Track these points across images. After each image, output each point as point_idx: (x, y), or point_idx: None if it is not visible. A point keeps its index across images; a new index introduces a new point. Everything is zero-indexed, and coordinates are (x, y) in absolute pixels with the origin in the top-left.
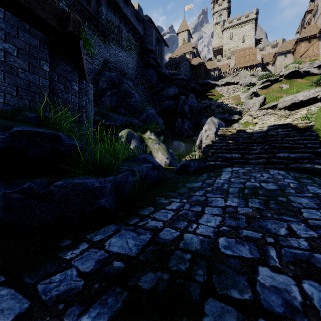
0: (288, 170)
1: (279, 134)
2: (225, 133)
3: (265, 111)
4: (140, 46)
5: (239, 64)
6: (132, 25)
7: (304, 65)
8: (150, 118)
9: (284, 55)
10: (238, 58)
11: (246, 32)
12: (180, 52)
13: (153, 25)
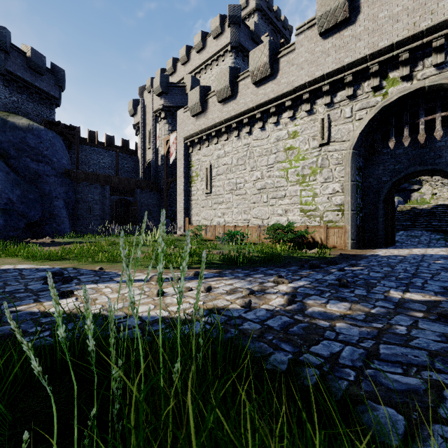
0: (435, 230)
1: (438, 211)
2: (402, 209)
3: None
4: None
5: None
6: None
7: None
8: None
9: None
10: None
11: None
12: None
13: None
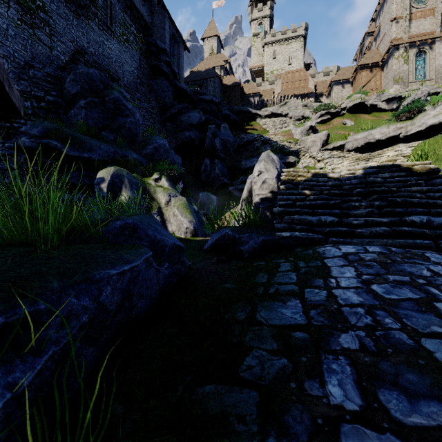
0: (439, 249)
1: (388, 181)
2: (294, 177)
3: (329, 153)
4: (145, 41)
5: (287, 91)
6: (130, 2)
7: (370, 97)
8: (160, 153)
9: (342, 85)
10: (286, 83)
11: (293, 51)
12: (207, 65)
13: (166, 13)
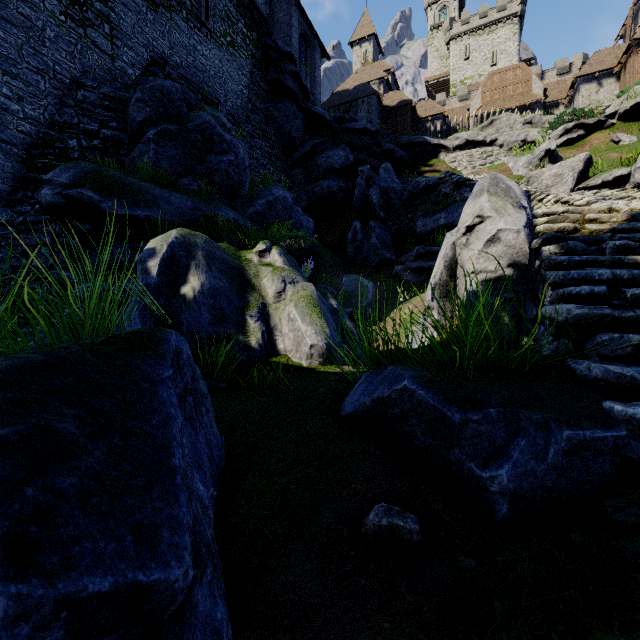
0: None
1: None
2: (575, 225)
3: (593, 194)
4: (260, 44)
5: (493, 105)
6: None
7: None
8: (277, 211)
9: (597, 81)
10: (490, 92)
11: (499, 43)
12: (358, 81)
13: None
